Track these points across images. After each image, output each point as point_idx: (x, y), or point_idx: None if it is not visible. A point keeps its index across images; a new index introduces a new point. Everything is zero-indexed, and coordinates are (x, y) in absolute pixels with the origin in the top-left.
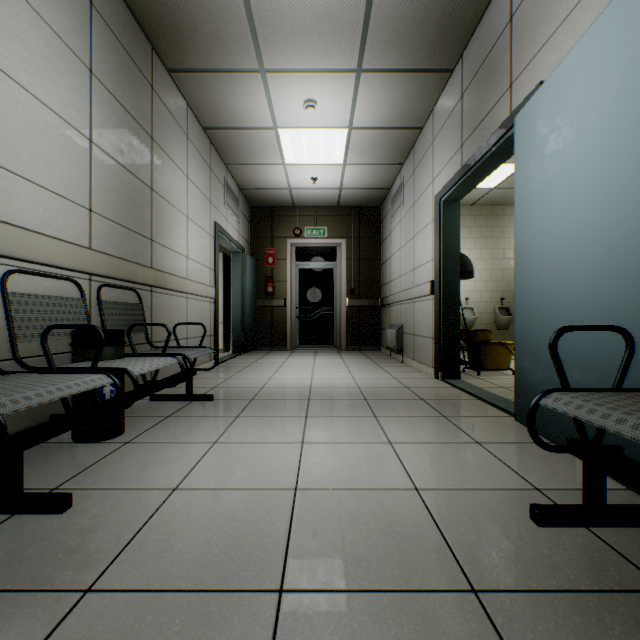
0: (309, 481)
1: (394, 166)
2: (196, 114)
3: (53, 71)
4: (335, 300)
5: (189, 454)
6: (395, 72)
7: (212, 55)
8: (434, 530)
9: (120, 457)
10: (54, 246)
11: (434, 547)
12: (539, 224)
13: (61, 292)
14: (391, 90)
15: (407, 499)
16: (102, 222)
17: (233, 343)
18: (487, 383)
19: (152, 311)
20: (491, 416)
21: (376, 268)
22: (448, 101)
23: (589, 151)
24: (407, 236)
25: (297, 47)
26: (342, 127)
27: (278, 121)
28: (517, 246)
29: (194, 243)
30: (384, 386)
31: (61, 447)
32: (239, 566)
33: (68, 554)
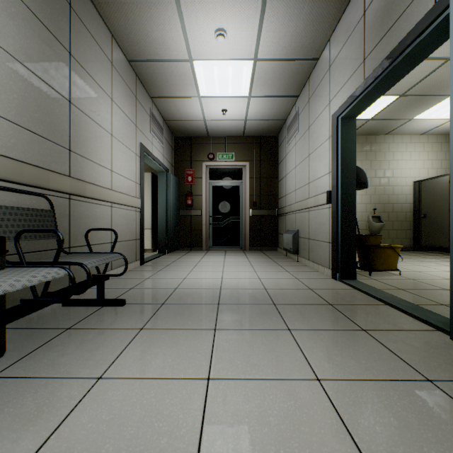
0: None
1: (291, 98)
2: (120, 46)
3: None
4: (241, 210)
5: (55, 404)
6: None
7: None
8: None
9: None
10: None
11: None
12: None
13: None
14: (294, 17)
15: None
16: None
17: (159, 245)
18: (383, 284)
19: (70, 217)
20: (415, 330)
21: (273, 185)
22: (347, 25)
23: None
24: (302, 156)
25: None
26: (248, 59)
27: (192, 53)
28: None
29: (119, 159)
30: (289, 287)
31: None
32: None
33: None
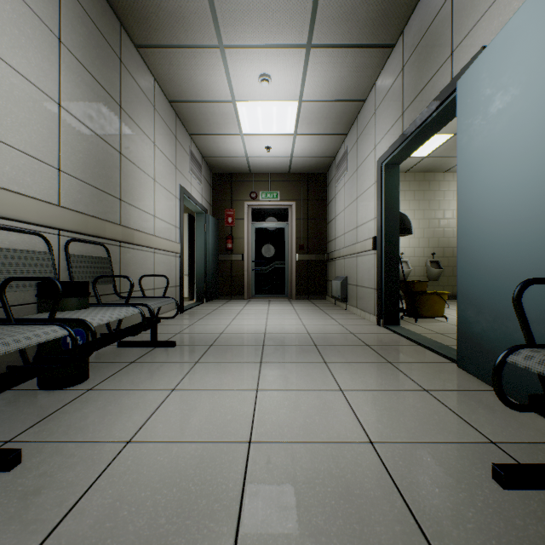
0: (263, 433)
1: (339, 136)
2: (162, 88)
3: (20, 36)
4: (286, 255)
5: (147, 402)
6: (341, 47)
7: (175, 31)
8: (394, 493)
9: (80, 405)
10: (20, 202)
11: (397, 516)
12: (483, 180)
13: (29, 246)
14: (338, 65)
15: (363, 454)
16: (71, 181)
17: (197, 293)
18: (424, 329)
19: (120, 264)
20: (433, 362)
21: (322, 227)
22: (389, 74)
23: (540, 105)
24: (351, 198)
25: (253, 23)
26: (293, 100)
27: (236, 94)
28: (460, 202)
29: (161, 203)
30: (331, 332)
31: (25, 394)
32: (186, 541)
33: (3, 524)
